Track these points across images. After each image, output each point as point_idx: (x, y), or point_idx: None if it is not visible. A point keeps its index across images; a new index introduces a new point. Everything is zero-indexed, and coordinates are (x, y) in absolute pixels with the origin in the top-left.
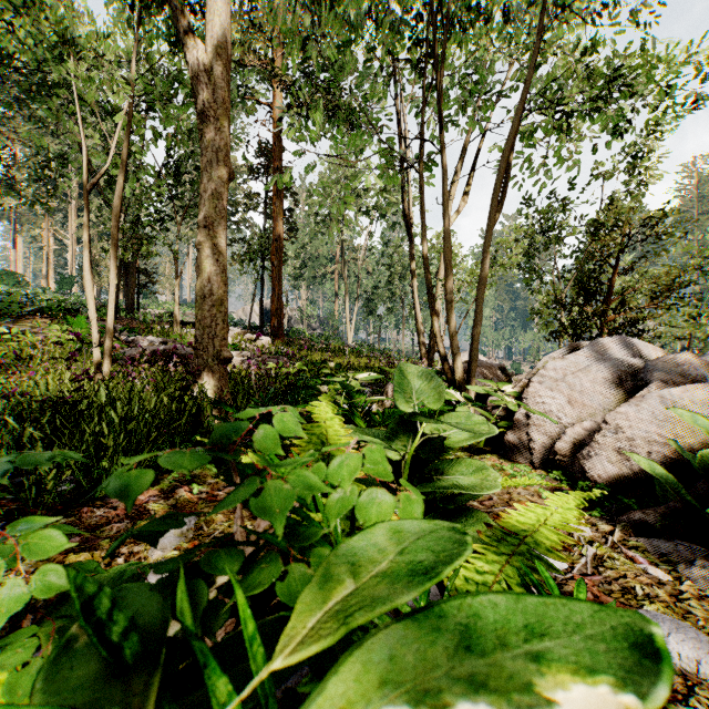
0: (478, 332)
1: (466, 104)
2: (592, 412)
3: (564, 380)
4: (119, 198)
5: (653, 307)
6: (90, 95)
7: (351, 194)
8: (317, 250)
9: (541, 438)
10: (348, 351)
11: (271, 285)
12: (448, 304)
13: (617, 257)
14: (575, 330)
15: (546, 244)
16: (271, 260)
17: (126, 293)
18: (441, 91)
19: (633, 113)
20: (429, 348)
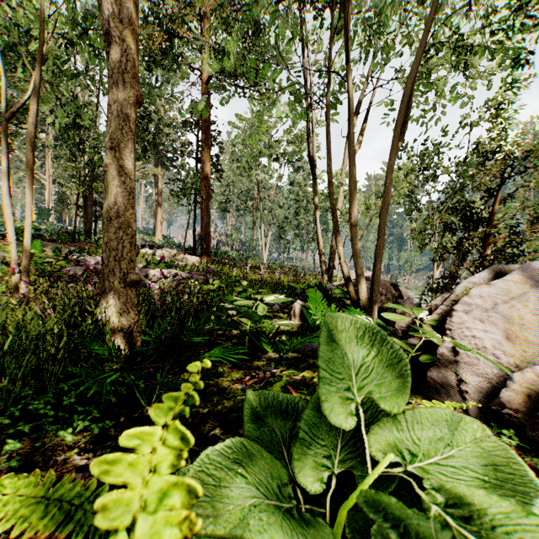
0: (380, 254)
1: (367, 46)
2: (538, 351)
3: (496, 310)
4: (33, 124)
5: (532, 231)
6: (0, 20)
7: (266, 144)
8: (239, 189)
9: (473, 378)
10: (263, 268)
11: (201, 215)
12: (352, 227)
13: (498, 187)
14: (461, 252)
15: (423, 181)
16: (201, 195)
17: (85, 221)
18: (347, 21)
19: (498, 71)
20: (328, 266)
